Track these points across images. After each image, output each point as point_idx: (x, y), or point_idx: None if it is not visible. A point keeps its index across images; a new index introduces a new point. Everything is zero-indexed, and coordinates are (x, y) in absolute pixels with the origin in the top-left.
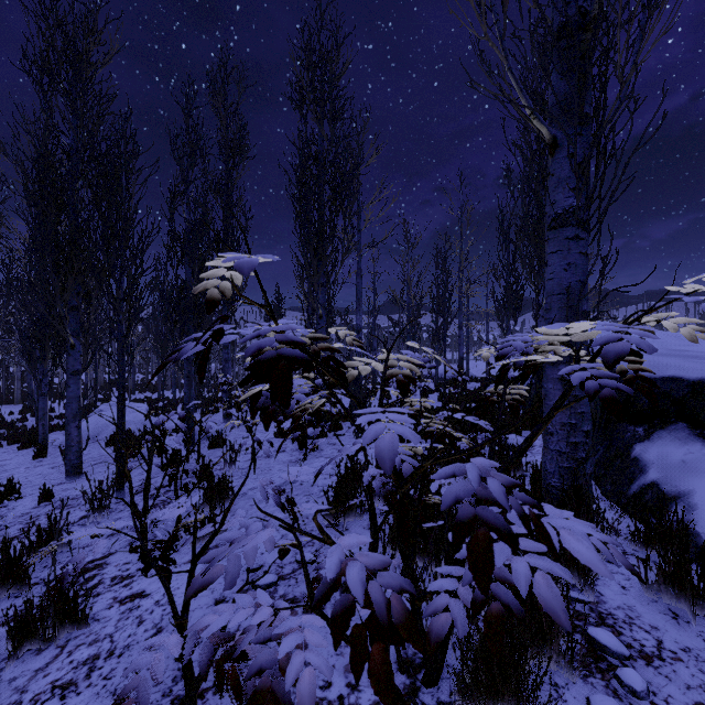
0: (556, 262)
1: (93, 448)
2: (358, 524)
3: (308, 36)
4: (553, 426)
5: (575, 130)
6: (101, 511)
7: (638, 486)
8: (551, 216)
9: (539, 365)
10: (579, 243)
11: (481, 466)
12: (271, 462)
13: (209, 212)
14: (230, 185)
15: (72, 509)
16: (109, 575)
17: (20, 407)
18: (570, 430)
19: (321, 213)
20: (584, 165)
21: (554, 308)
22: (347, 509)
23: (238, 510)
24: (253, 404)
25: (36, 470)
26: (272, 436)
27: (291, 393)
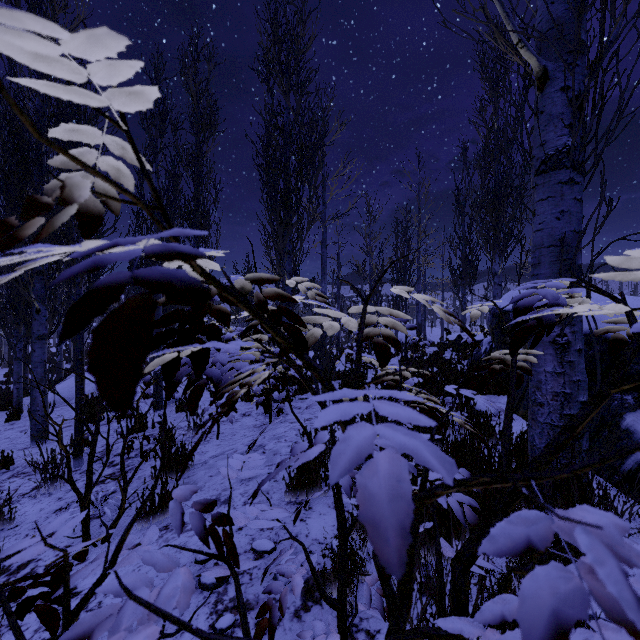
0: (547, 210)
1: (65, 411)
2: (323, 502)
3: (275, 11)
4: (543, 396)
5: (574, 54)
6: (54, 482)
7: (634, 461)
8: (540, 159)
9: (555, 323)
10: (574, 188)
11: (605, 537)
12: (236, 426)
13: (178, 180)
14: (200, 157)
15: (28, 477)
16: (44, 562)
17: (7, 370)
18: (563, 400)
19: (287, 182)
20: (583, 96)
21: (544, 263)
22: (311, 485)
23: (150, 528)
24: (168, 378)
25: (5, 434)
26: (239, 400)
27: (140, 371)
